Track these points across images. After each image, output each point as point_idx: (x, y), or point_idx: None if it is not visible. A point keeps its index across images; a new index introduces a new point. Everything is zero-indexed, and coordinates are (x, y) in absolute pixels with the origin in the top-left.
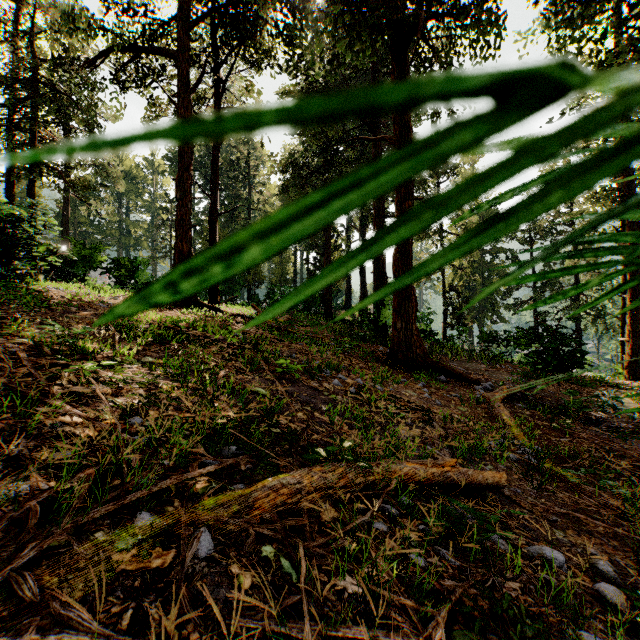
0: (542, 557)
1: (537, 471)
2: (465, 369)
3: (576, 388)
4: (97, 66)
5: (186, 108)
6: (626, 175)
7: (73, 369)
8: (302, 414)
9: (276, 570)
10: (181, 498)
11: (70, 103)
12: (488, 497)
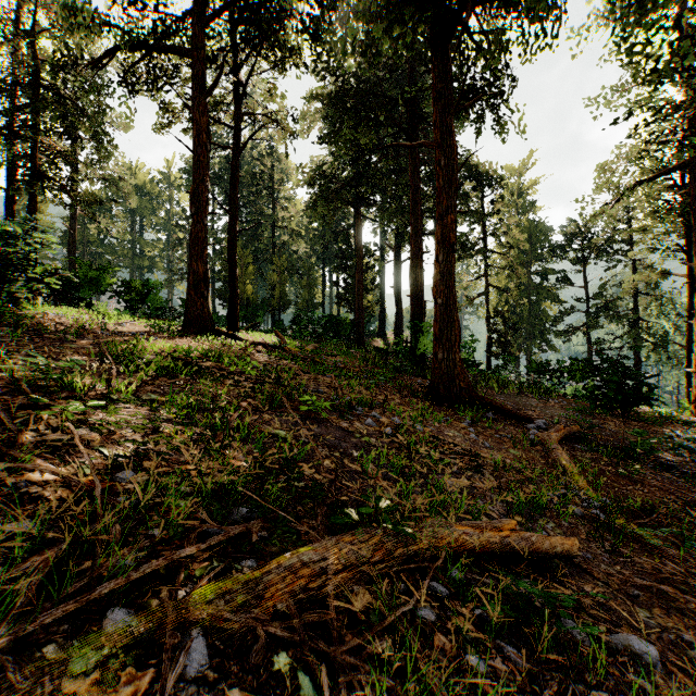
0: (629, 650)
1: (607, 529)
2: (514, 404)
3: (640, 426)
4: (103, 66)
5: (202, 113)
6: (693, 187)
7: (53, 411)
8: (330, 462)
9: (291, 691)
10: (171, 584)
11: (76, 110)
12: (553, 565)
